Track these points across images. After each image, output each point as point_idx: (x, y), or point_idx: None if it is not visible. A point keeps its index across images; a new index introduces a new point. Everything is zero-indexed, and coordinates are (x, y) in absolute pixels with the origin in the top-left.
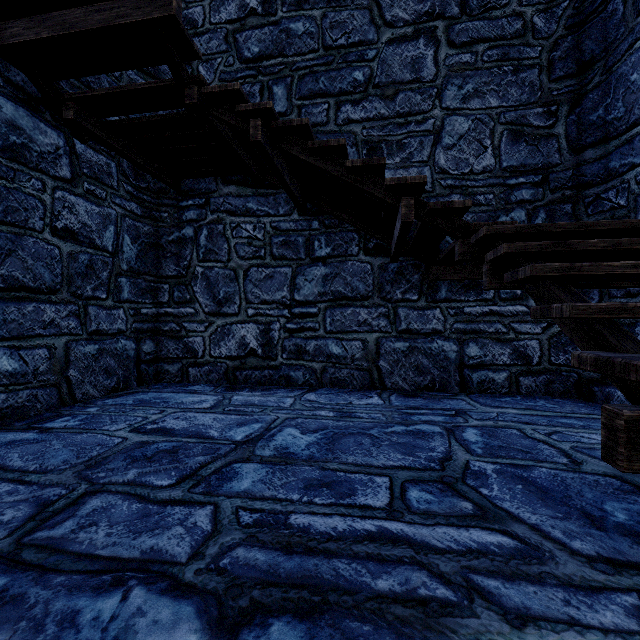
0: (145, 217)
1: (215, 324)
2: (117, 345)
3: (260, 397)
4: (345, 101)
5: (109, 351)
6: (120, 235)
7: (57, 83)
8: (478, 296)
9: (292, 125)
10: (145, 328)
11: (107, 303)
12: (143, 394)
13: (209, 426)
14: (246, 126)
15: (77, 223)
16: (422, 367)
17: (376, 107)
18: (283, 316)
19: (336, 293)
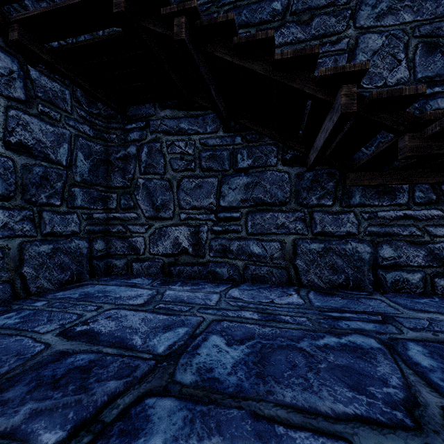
0: (97, 138)
1: (153, 226)
2: (71, 244)
3: (189, 292)
4: (265, 29)
5: (63, 250)
6: (74, 152)
7: (11, 14)
8: (392, 201)
9: (217, 22)
10: (97, 230)
11: (61, 209)
12: (91, 287)
13: (135, 329)
14: (172, 33)
15: (31, 139)
16: (336, 266)
17: (293, 32)
18: (210, 220)
19: (256, 199)
